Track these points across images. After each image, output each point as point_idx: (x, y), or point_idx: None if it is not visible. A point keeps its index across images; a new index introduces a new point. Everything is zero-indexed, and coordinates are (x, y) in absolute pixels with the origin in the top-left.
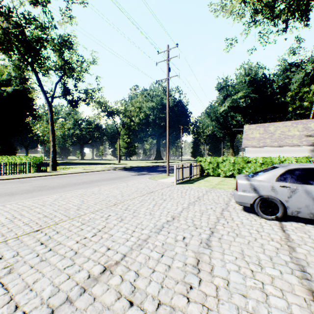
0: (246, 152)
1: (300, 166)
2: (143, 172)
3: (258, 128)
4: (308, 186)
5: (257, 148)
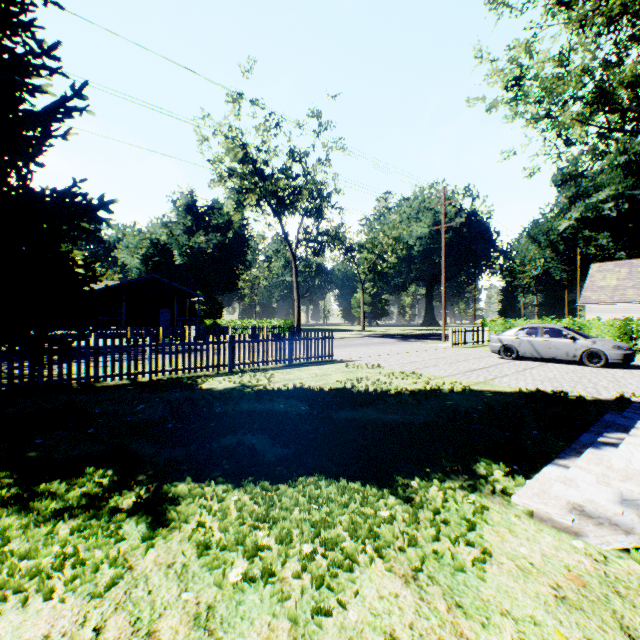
0: (587, 312)
1: (529, 325)
2: (410, 340)
3: (618, 268)
4: (530, 337)
5: (608, 305)
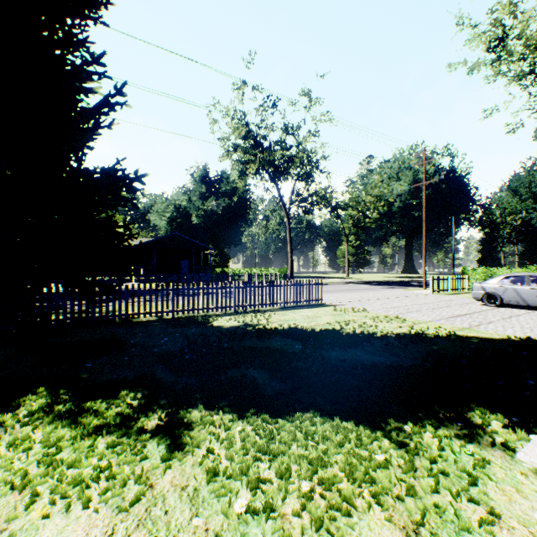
0: None
1: (514, 274)
2: (391, 286)
3: None
4: (515, 285)
5: None
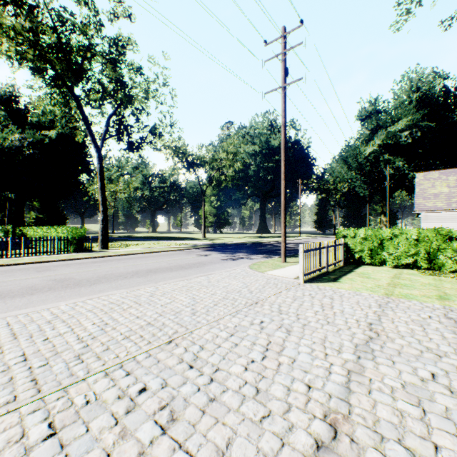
0: (423, 220)
1: None
2: (238, 255)
3: (445, 176)
4: None
5: (446, 212)
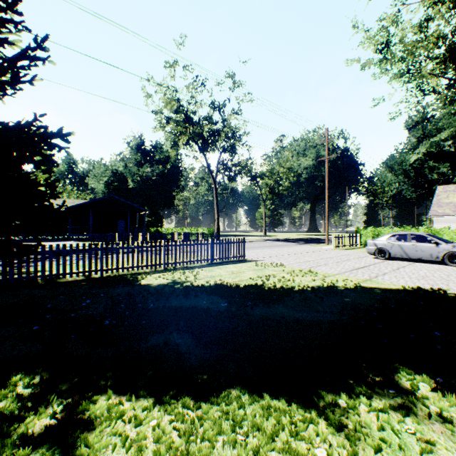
0: (435, 222)
1: (398, 233)
2: (301, 243)
3: None
4: (400, 242)
5: (451, 217)
